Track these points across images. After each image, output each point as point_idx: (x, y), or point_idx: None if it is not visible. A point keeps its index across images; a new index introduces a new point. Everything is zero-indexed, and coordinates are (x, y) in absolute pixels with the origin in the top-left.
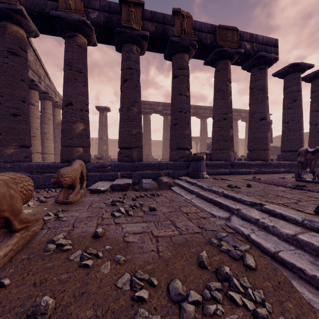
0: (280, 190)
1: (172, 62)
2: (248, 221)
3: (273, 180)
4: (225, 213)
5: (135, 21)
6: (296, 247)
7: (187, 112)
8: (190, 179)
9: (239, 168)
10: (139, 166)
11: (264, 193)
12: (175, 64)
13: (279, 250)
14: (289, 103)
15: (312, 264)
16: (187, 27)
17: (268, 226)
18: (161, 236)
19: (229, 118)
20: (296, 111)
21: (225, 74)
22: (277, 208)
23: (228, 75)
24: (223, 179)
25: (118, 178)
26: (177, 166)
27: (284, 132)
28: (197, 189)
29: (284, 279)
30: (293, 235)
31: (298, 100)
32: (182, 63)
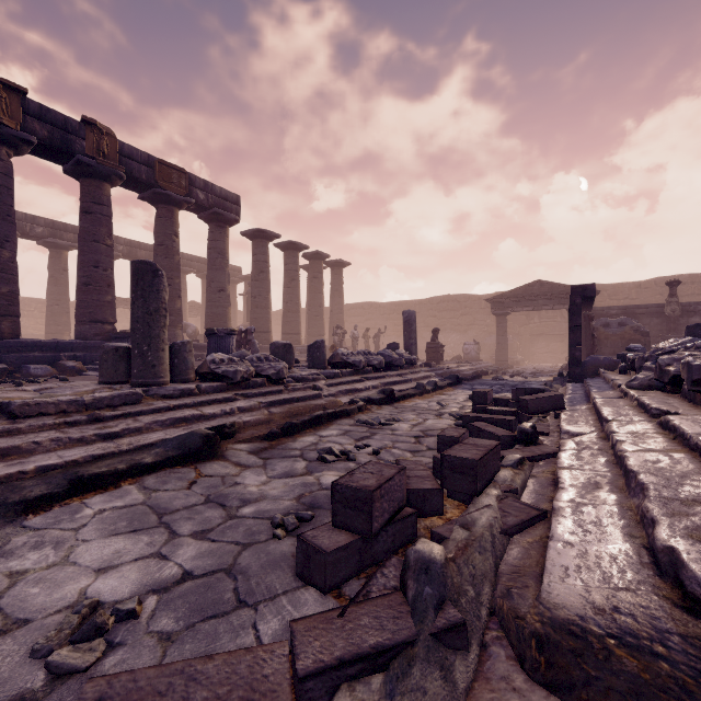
0: None
1: (81, 187)
2: None
3: None
4: None
5: (8, 113)
6: None
7: (109, 269)
8: None
9: None
10: (17, 345)
11: None
12: (87, 193)
13: None
14: (257, 274)
15: None
16: (109, 148)
17: None
18: None
19: (175, 285)
20: (264, 285)
21: (170, 225)
22: None
23: (175, 227)
24: None
25: None
26: (91, 347)
27: (252, 308)
28: None
29: None
30: None
31: (266, 273)
32: (100, 195)
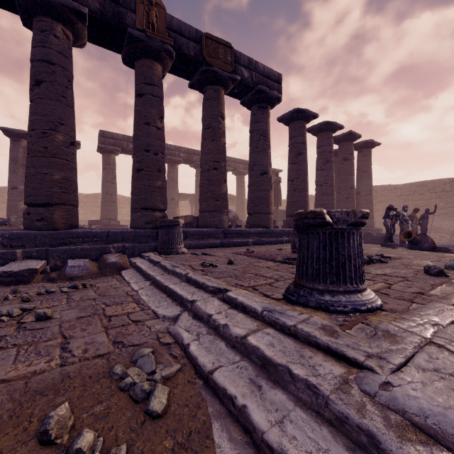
0: (266, 266)
1: (135, 71)
2: (200, 319)
3: (267, 253)
4: (176, 308)
5: None
6: (243, 356)
7: (159, 153)
8: (156, 256)
9: (235, 238)
10: (68, 236)
11: (243, 271)
12: (139, 74)
13: (219, 366)
14: (294, 157)
15: (250, 384)
16: (158, 20)
17: (219, 326)
18: (9, 378)
19: (221, 168)
20: (301, 167)
21: (216, 106)
22: (242, 295)
23: (220, 108)
24: (204, 253)
25: (17, 260)
26: (141, 236)
27: (290, 192)
28: (157, 272)
29: (203, 423)
30: (244, 336)
31: (303, 154)
32: (151, 75)
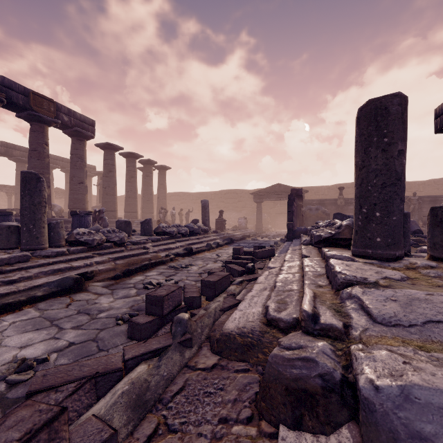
0: None
1: None
2: None
3: None
4: None
5: None
6: None
7: None
8: None
9: None
10: None
11: None
12: None
13: None
14: (107, 173)
15: None
16: None
17: None
18: None
19: (45, 179)
20: (112, 180)
21: (42, 137)
22: None
23: (45, 139)
24: None
25: None
26: None
27: (104, 195)
28: None
29: None
30: None
31: (113, 172)
32: None
